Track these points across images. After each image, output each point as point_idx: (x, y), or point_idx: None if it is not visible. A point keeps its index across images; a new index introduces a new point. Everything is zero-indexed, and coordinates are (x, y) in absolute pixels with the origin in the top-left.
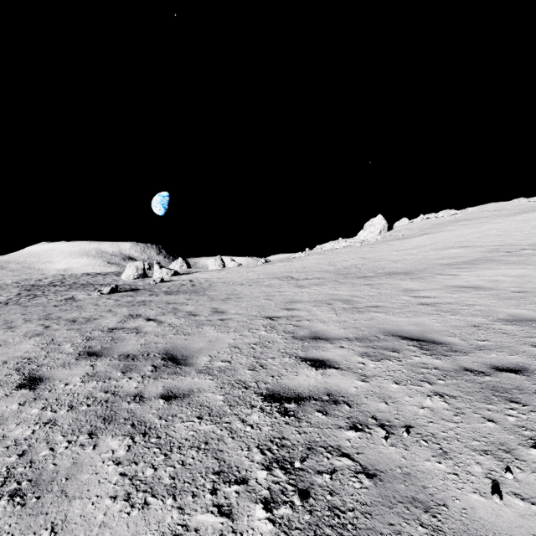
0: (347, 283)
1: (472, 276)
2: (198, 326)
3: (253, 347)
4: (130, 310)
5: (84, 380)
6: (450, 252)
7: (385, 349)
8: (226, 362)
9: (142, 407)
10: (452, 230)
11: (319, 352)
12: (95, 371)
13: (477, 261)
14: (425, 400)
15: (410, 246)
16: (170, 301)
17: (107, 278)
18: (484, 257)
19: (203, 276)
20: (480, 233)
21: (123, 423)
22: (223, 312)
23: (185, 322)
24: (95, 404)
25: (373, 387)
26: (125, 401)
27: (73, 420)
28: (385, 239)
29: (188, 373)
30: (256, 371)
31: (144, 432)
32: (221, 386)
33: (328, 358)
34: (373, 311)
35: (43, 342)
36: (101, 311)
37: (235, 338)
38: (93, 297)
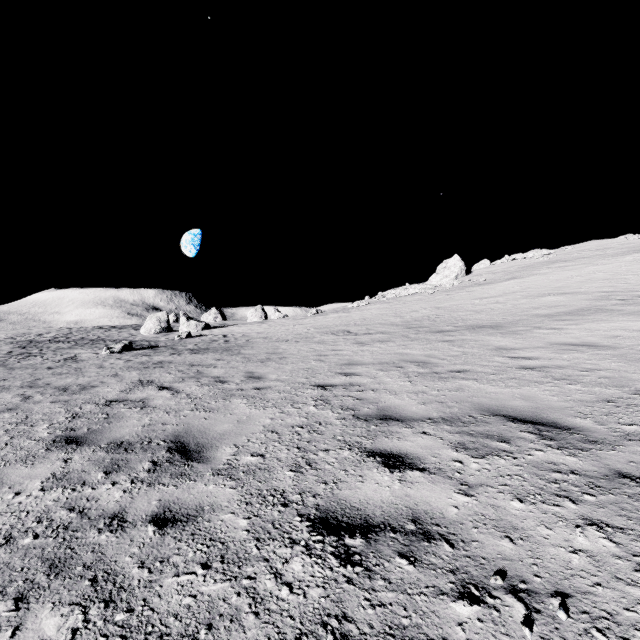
0: (419, 339)
1: (582, 331)
2: (225, 397)
3: (298, 431)
4: (141, 374)
5: (45, 486)
6: (548, 300)
7: (489, 437)
8: (258, 456)
9: (118, 541)
10: (547, 273)
11: (392, 441)
12: (66, 470)
13: (584, 311)
14: (574, 536)
15: (496, 293)
16: (195, 362)
17: (123, 332)
18: (592, 306)
19: (239, 330)
20: (582, 276)
21: (79, 575)
22: (260, 378)
23: (209, 392)
24: (48, 532)
25: (483, 506)
26: (94, 528)
27: (0, 568)
28: (463, 284)
29: (200, 474)
30: (301, 473)
31: (108, 597)
32: (247, 500)
33: (407, 452)
34: (459, 378)
35: (13, 420)
36: (104, 375)
37: (274, 417)
38: (100, 357)
